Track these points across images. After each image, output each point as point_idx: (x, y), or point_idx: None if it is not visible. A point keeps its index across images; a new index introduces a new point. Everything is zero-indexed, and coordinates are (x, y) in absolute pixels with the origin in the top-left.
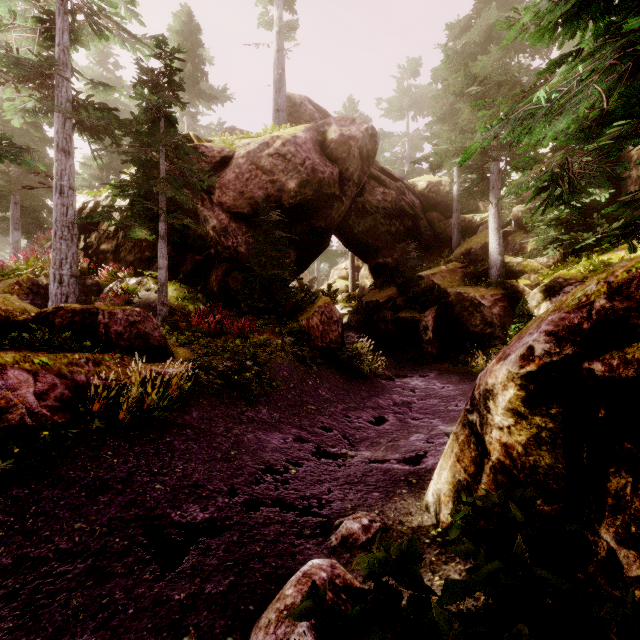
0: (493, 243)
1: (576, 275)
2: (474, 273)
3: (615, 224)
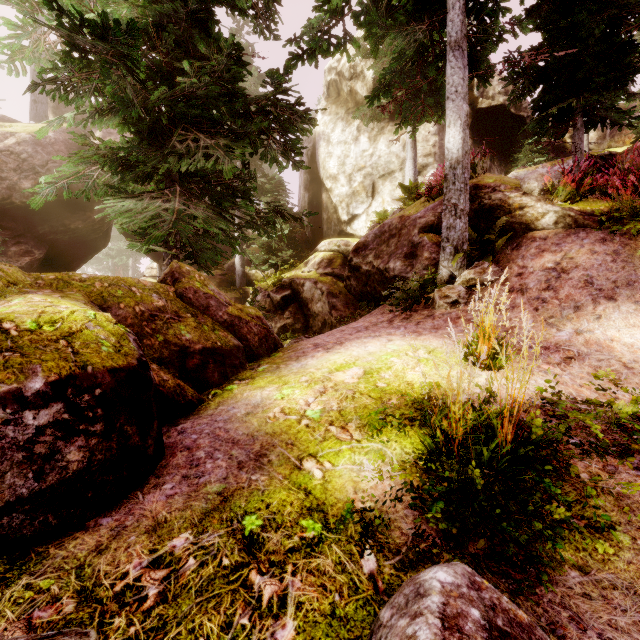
0: (237, 257)
1: (266, 286)
2: (230, 280)
3: (289, 252)
